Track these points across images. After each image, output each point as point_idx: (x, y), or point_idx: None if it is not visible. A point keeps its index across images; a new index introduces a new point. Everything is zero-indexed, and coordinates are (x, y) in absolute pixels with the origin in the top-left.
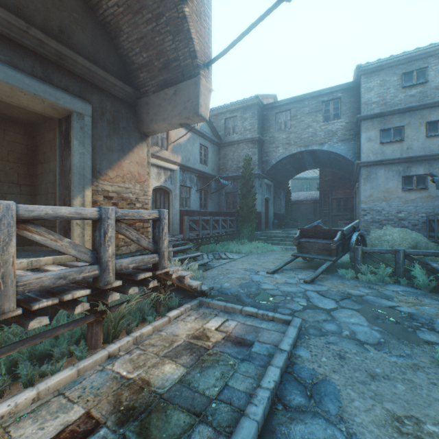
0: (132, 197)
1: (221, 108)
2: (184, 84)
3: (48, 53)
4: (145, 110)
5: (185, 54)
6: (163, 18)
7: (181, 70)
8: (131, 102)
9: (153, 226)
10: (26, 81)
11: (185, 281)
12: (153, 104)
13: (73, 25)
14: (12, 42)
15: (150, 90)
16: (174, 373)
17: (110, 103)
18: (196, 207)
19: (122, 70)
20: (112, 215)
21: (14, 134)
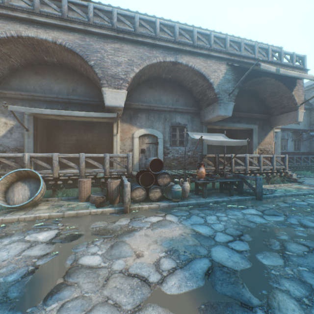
0: (267, 150)
1: (311, 85)
2: (290, 112)
3: (248, 116)
4: (273, 120)
5: (291, 104)
6: (283, 96)
7: (289, 108)
8: (267, 118)
9: (282, 159)
10: (245, 125)
11: (292, 176)
12: (276, 118)
13: (252, 105)
14: (242, 117)
15: (275, 114)
16: (292, 189)
17: (261, 121)
18: (291, 150)
19: (264, 109)
20: (274, 156)
21: (227, 133)
